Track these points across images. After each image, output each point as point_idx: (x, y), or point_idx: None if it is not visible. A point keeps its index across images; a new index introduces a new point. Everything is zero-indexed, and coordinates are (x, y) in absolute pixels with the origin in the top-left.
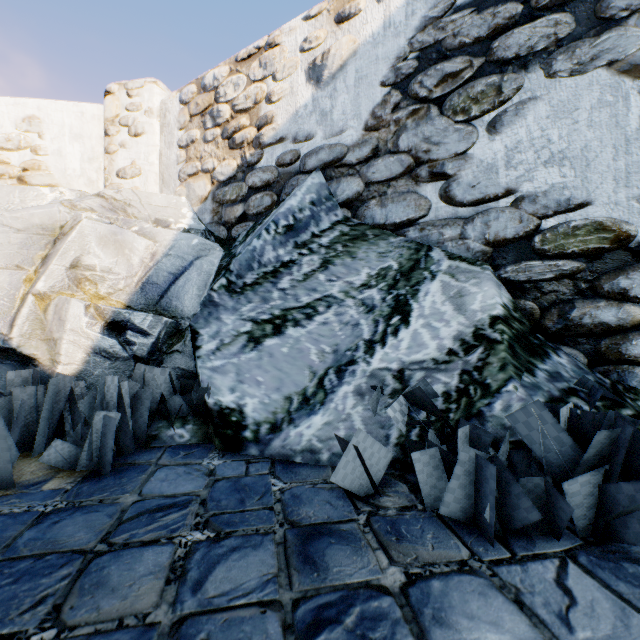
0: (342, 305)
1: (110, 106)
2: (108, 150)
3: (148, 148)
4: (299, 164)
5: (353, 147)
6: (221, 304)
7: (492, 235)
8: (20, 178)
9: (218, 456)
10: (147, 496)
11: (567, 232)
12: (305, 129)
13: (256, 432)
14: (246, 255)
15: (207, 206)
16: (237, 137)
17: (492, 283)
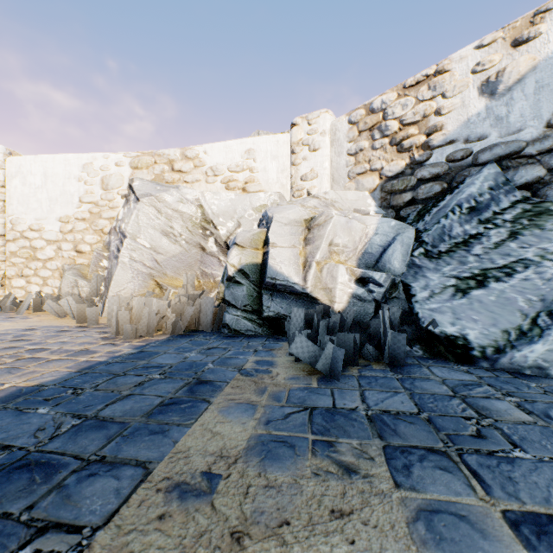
0: (539, 266)
1: (296, 134)
2: (294, 163)
3: (322, 158)
4: (471, 159)
5: (532, 142)
6: (423, 266)
7: None
8: (243, 189)
9: (458, 365)
10: (445, 378)
11: None
12: (477, 132)
13: (482, 352)
14: (437, 231)
15: (375, 195)
16: (405, 143)
17: None
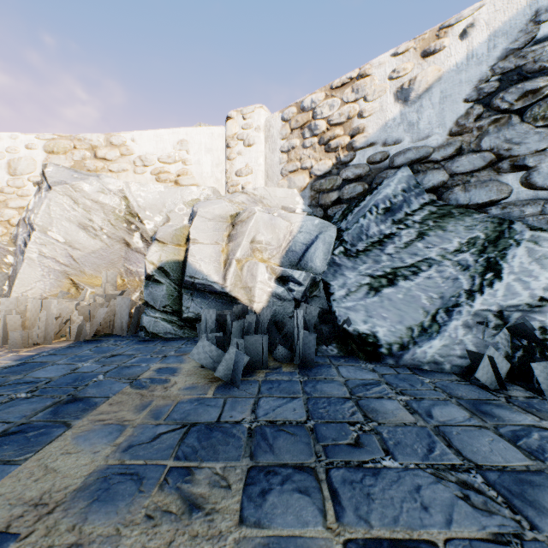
0: (441, 265)
1: (231, 127)
2: (229, 158)
3: (257, 154)
4: (388, 162)
5: (438, 148)
6: (342, 264)
7: None
8: (176, 181)
9: (367, 363)
10: (349, 378)
11: None
12: (393, 136)
13: (389, 349)
14: (356, 230)
15: (306, 193)
16: (332, 143)
17: None
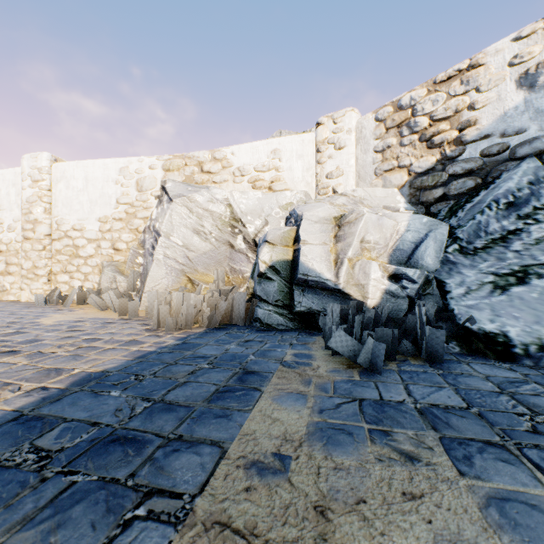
0: None
1: (321, 133)
2: (319, 162)
3: (348, 156)
4: (508, 153)
5: None
6: (458, 262)
7: None
8: (269, 187)
9: (499, 362)
10: (488, 375)
11: None
12: (515, 126)
13: (525, 350)
14: (472, 227)
15: (403, 192)
16: (435, 139)
17: None
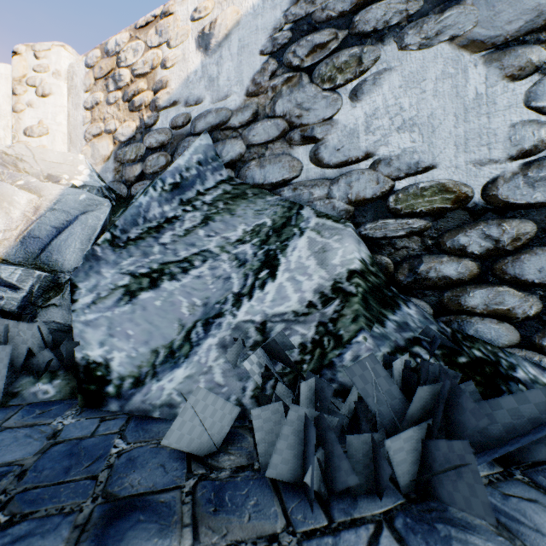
0: (217, 259)
1: (17, 66)
2: (15, 109)
3: (55, 108)
4: (190, 126)
5: (236, 111)
6: (103, 258)
7: (354, 195)
8: None
9: (74, 414)
10: None
11: (416, 193)
12: (195, 94)
13: (119, 387)
14: (132, 211)
15: (110, 165)
16: (136, 100)
17: (352, 239)
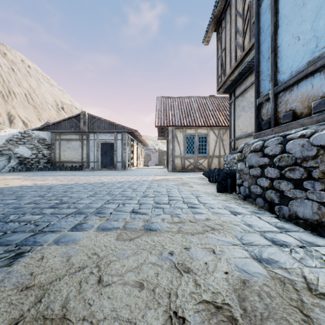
0: (3, 161)
1: None
2: None
3: None
4: None
5: (1, 145)
6: None
7: (17, 156)
8: None
9: None
10: None
11: (23, 157)
12: None
13: None
14: None
15: None
16: None
17: (18, 160)
